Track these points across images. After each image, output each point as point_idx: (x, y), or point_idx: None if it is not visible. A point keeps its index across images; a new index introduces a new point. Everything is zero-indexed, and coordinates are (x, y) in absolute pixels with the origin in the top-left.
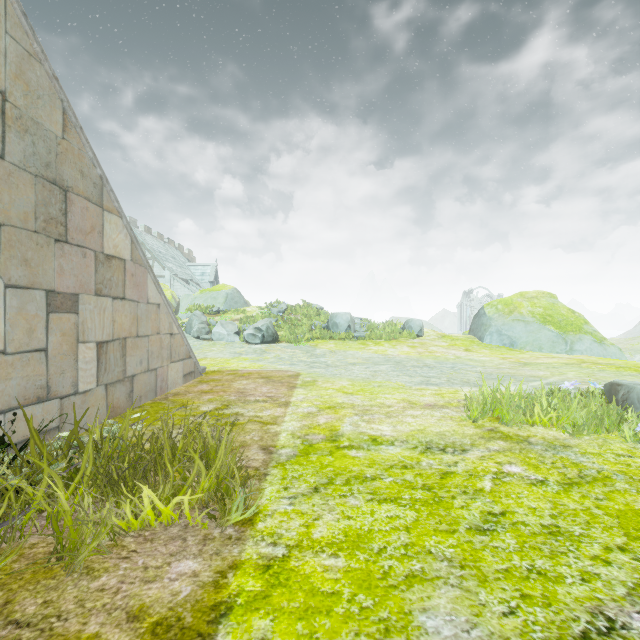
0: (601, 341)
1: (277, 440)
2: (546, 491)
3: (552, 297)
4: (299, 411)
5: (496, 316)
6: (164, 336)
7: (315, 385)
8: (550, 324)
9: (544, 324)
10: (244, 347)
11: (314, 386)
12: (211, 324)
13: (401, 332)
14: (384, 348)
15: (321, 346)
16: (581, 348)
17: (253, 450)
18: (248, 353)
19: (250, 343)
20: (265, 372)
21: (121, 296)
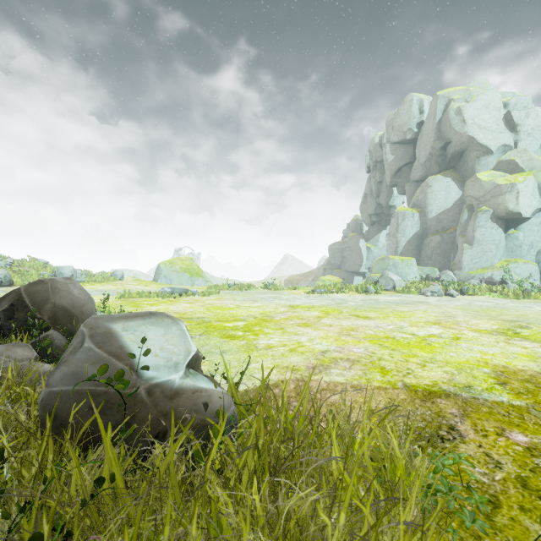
0: (206, 280)
1: None
2: (122, 303)
3: (192, 260)
4: None
5: (165, 269)
6: None
7: None
8: (187, 273)
9: (185, 273)
10: None
11: None
12: None
13: (110, 278)
14: (97, 286)
15: None
16: (197, 283)
17: None
18: None
19: None
20: None
21: None
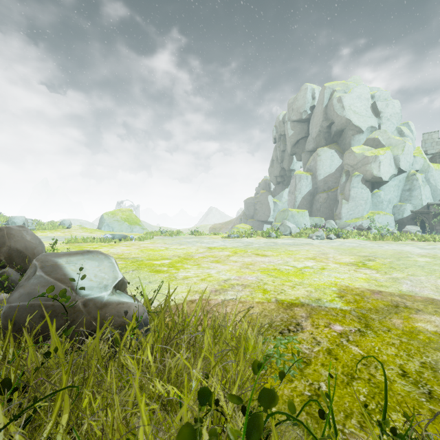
0: (143, 228)
1: None
2: (69, 247)
3: (131, 211)
4: None
5: (107, 218)
6: None
7: None
8: (127, 222)
9: (125, 222)
10: None
11: None
12: None
13: (58, 226)
14: (47, 233)
15: None
16: (136, 230)
17: None
18: None
19: None
20: None
21: None
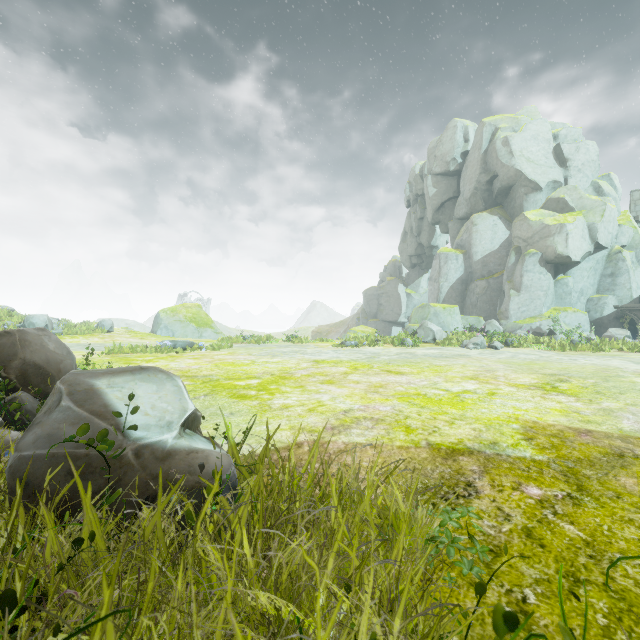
0: (217, 331)
1: None
2: (111, 359)
3: (200, 307)
4: None
5: (166, 318)
6: None
7: None
8: (194, 323)
9: (190, 323)
10: None
11: None
12: None
13: (95, 329)
14: (79, 340)
15: None
16: (206, 335)
17: None
18: None
19: None
20: None
21: None
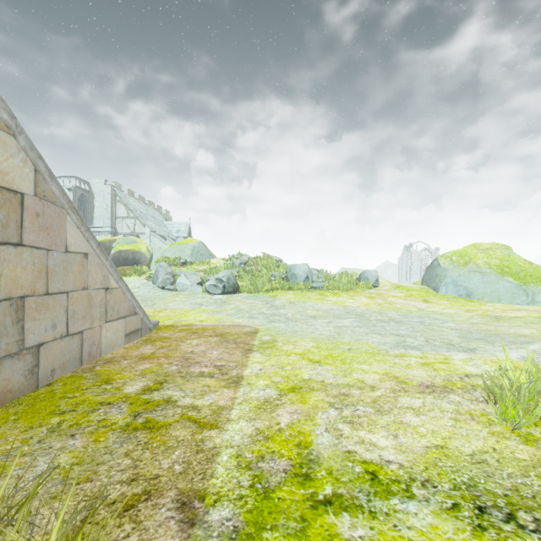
0: None
1: (211, 475)
2: None
3: (507, 249)
4: (253, 396)
5: (451, 267)
6: (95, 291)
7: (274, 347)
8: (508, 275)
9: (502, 275)
10: (205, 297)
11: (273, 349)
12: (177, 275)
13: (357, 283)
14: (343, 299)
15: (280, 297)
16: None
17: (162, 510)
18: (208, 304)
19: (211, 293)
20: (221, 327)
21: (14, 241)
